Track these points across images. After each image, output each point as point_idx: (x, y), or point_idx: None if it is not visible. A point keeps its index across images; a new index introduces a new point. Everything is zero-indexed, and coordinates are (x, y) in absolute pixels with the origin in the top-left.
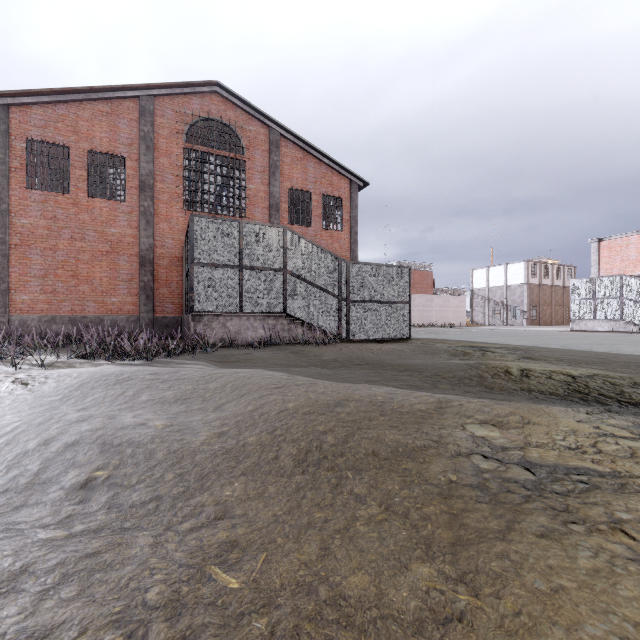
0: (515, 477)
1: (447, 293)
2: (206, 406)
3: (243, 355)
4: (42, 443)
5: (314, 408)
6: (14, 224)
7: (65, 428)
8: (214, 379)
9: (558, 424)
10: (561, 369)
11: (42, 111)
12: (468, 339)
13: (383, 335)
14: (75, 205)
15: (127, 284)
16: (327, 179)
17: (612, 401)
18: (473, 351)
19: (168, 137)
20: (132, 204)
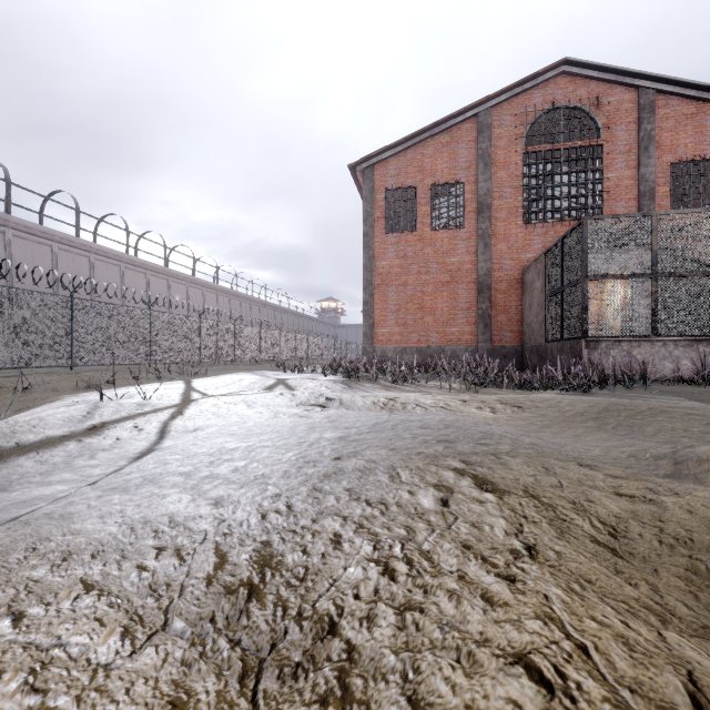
0: None
1: None
2: None
3: (709, 393)
4: None
5: None
6: (377, 267)
7: None
8: None
9: None
10: None
11: (396, 161)
12: None
13: None
14: (420, 241)
15: (465, 313)
16: None
17: None
18: None
19: (506, 147)
20: (470, 229)
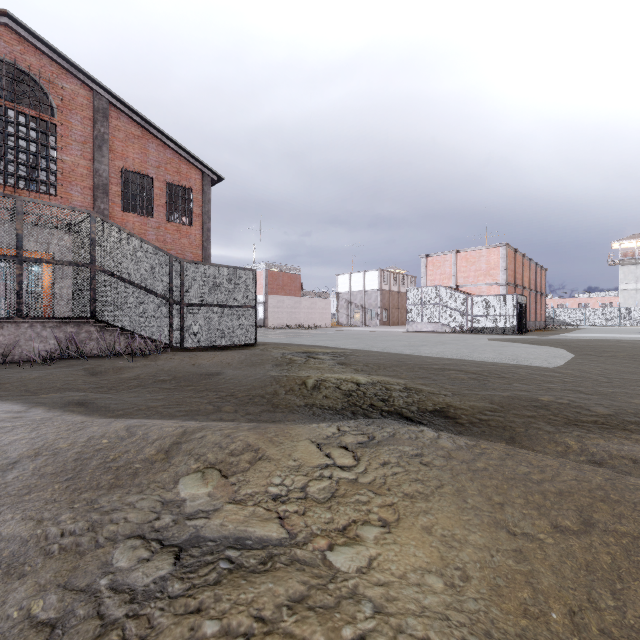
0: (141, 578)
1: (314, 296)
2: None
3: None
4: None
5: None
6: None
7: None
8: None
9: (292, 456)
10: (356, 377)
11: None
12: (312, 343)
13: (226, 341)
14: None
15: None
16: (174, 166)
17: (376, 412)
18: (299, 358)
19: None
20: None
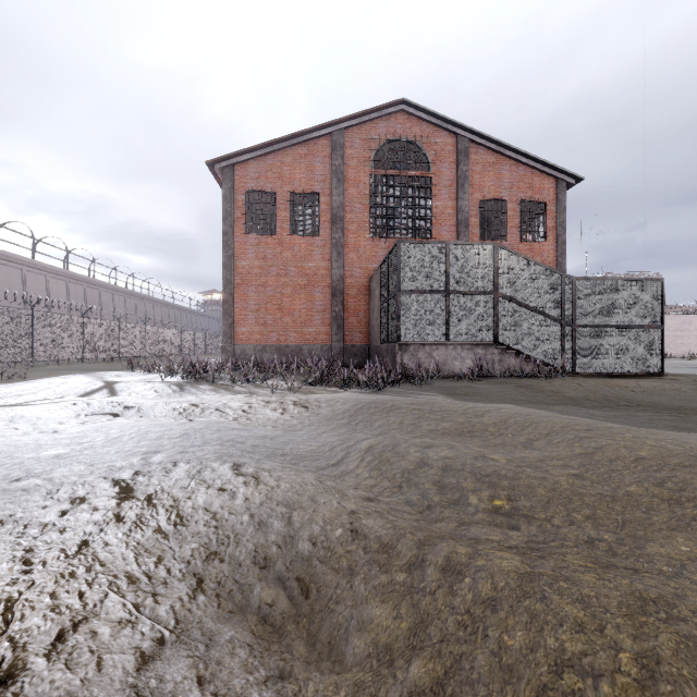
0: None
1: (686, 312)
2: (504, 442)
3: (467, 388)
4: (416, 465)
5: (682, 459)
6: (237, 266)
7: (422, 453)
8: (482, 413)
9: None
10: None
11: (256, 164)
12: None
13: (622, 368)
14: (280, 244)
15: (321, 315)
16: (526, 182)
17: None
18: None
19: (356, 167)
20: (325, 238)
